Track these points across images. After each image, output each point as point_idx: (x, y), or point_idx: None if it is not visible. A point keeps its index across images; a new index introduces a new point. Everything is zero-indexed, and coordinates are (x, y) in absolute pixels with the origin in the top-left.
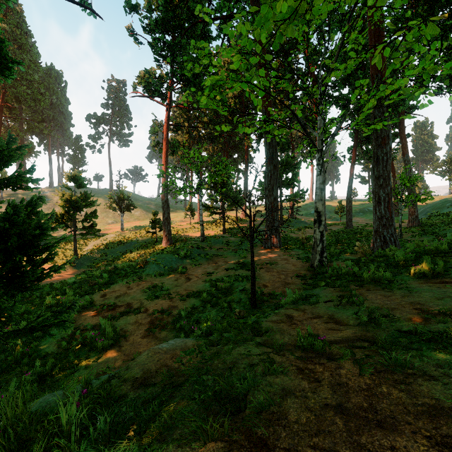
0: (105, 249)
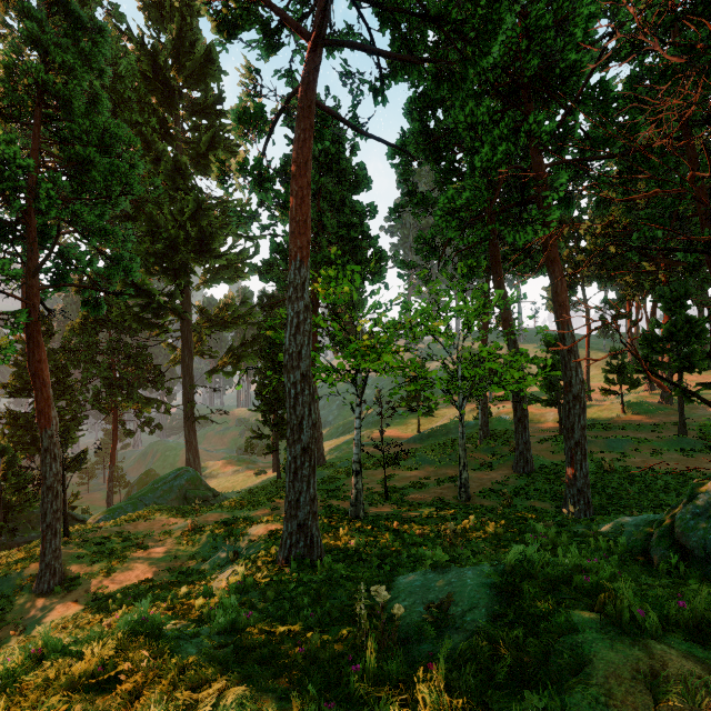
0: (443, 428)
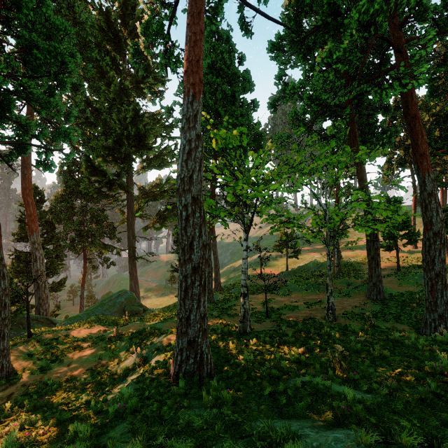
0: (305, 267)
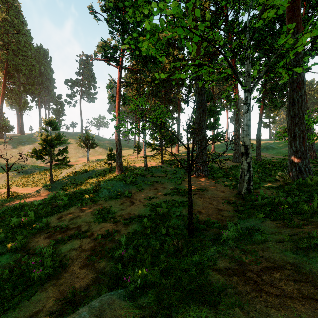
0: (74, 176)
